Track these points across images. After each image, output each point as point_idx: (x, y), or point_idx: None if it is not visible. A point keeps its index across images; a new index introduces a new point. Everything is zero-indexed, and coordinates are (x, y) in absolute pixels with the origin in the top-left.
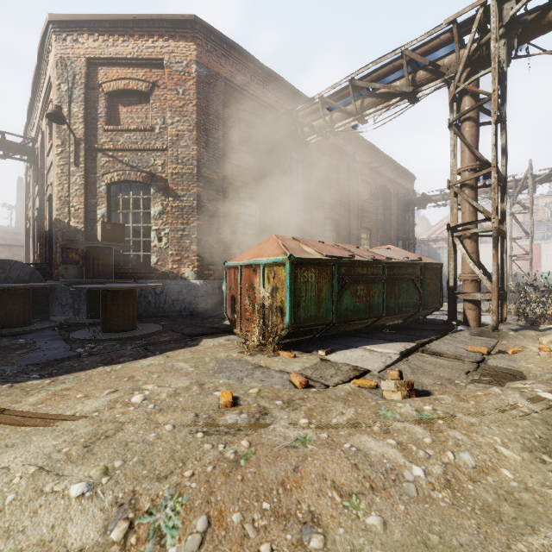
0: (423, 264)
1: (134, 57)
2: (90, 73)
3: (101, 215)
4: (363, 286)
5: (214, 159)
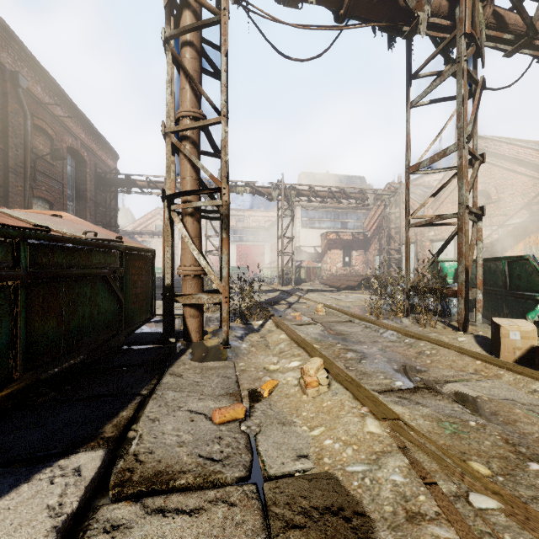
0: (126, 248)
1: None
2: None
3: None
4: None
5: None
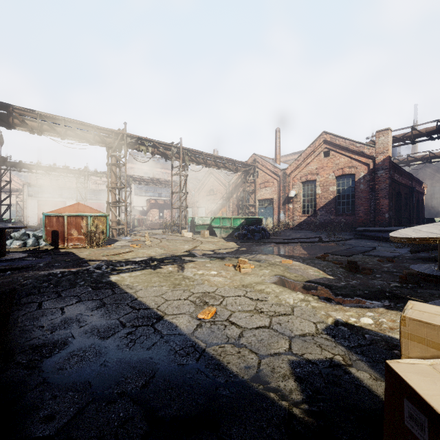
0: None
1: None
2: None
3: None
4: None
5: None
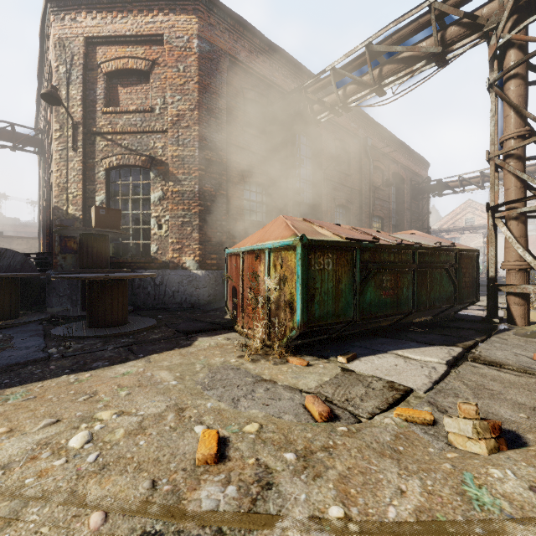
0: (459, 250)
1: (133, 34)
2: (89, 54)
3: (99, 201)
4: (390, 276)
5: (217, 140)
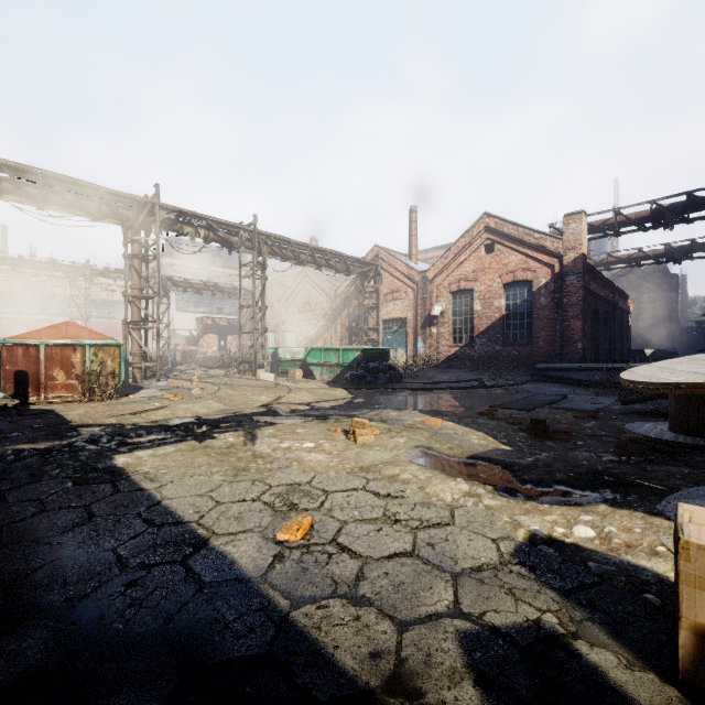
0: None
1: None
2: None
3: None
4: None
5: None
